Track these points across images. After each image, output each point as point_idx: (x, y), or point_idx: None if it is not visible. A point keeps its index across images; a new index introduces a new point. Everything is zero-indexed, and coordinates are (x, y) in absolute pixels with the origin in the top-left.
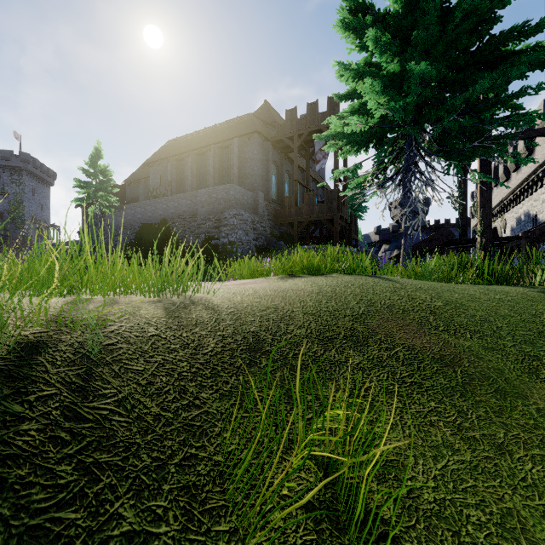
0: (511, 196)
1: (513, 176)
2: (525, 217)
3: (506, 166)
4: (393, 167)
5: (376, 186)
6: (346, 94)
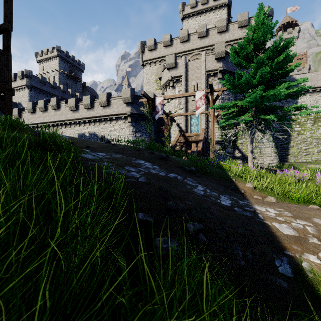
0: (78, 120)
1: (82, 110)
2: (91, 135)
3: (76, 102)
4: (256, 122)
5: (249, 126)
6: (265, 75)
